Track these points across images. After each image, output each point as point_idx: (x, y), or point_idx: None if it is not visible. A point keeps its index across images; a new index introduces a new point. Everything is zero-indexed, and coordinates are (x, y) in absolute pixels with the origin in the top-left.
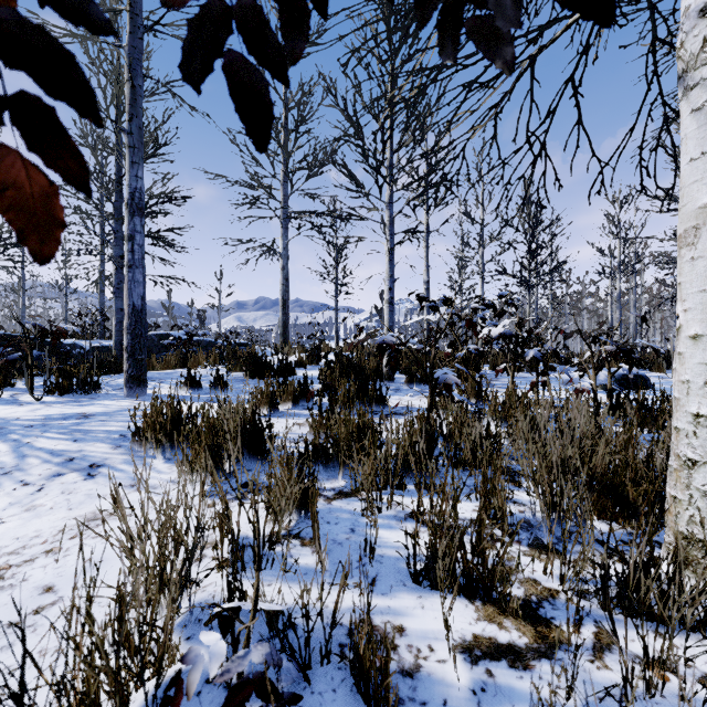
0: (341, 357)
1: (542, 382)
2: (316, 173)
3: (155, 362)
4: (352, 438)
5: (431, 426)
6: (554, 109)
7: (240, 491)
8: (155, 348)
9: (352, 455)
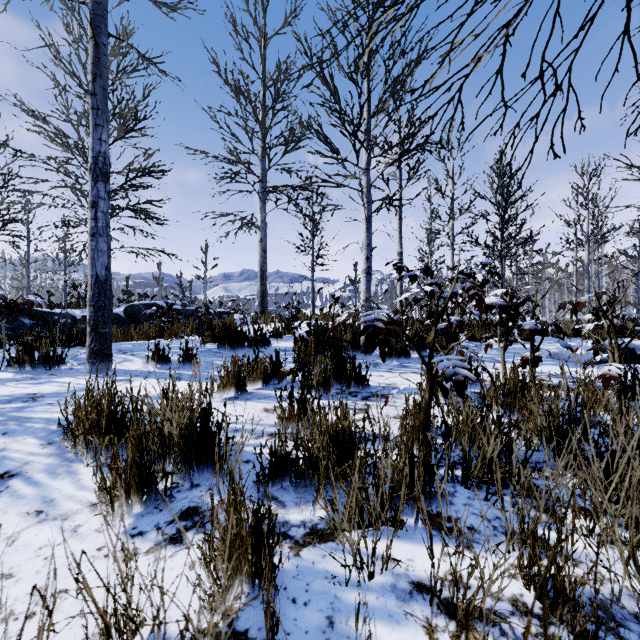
0: (317, 327)
1: (535, 358)
2: (293, 148)
3: (133, 333)
4: (329, 444)
5: (429, 428)
6: (592, 16)
7: (176, 525)
8: (142, 317)
9: (329, 469)
